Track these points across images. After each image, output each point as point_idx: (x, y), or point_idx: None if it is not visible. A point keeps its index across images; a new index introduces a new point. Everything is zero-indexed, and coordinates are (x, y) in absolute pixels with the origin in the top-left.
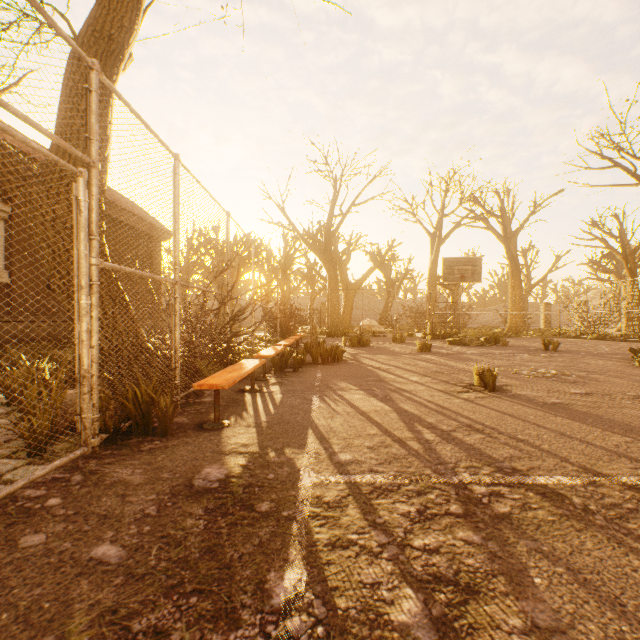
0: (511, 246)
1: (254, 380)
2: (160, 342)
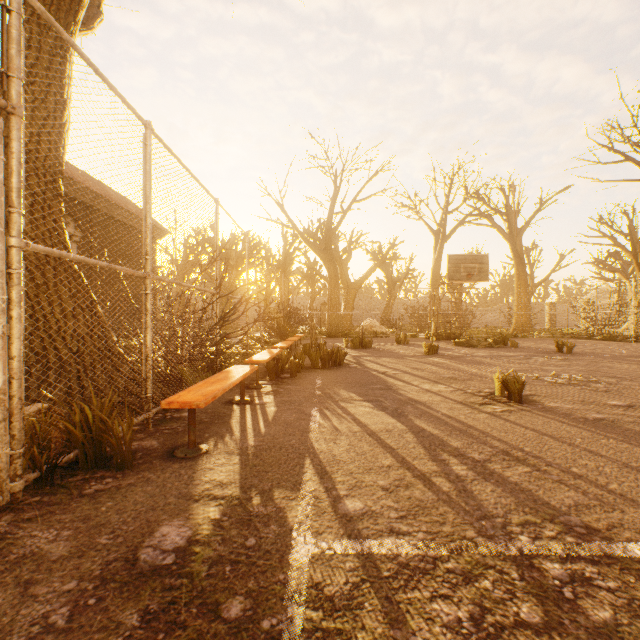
0: (517, 244)
1: (244, 390)
2: (124, 348)
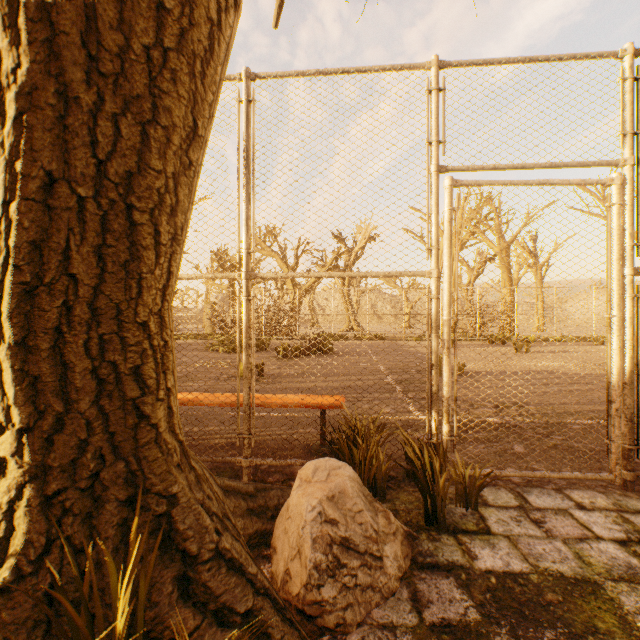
0: None
1: None
2: (292, 369)
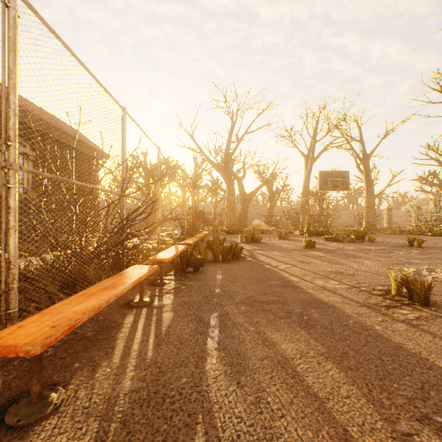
0: (365, 165)
1: (143, 291)
2: None
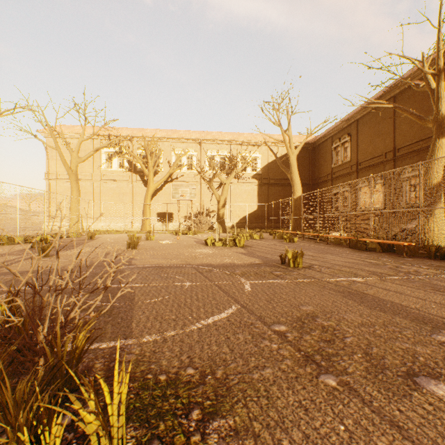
0: None
1: None
2: None
